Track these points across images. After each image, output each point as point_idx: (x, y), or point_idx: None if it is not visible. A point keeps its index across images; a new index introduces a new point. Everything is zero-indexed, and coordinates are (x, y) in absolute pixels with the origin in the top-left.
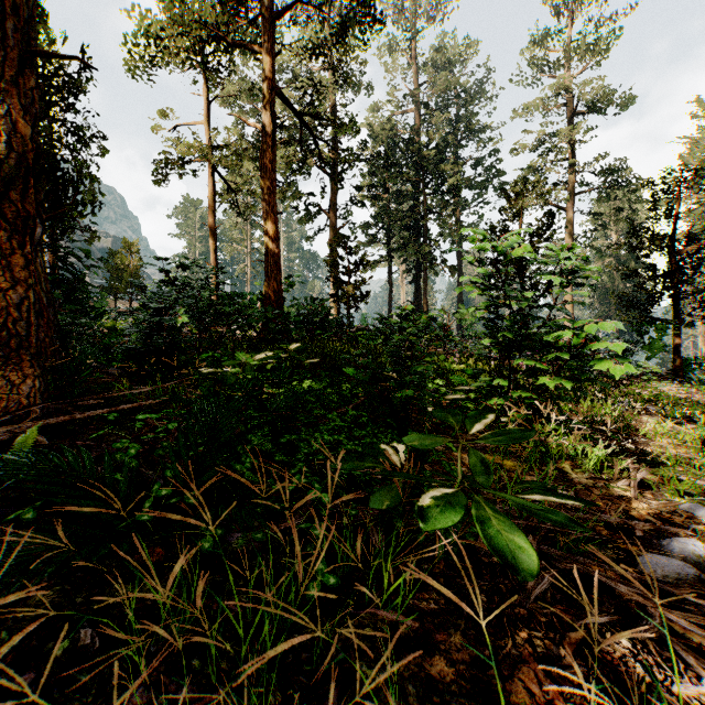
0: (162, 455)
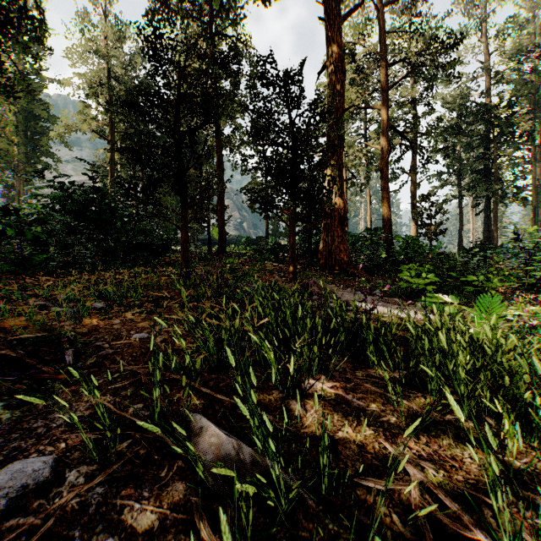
0: (421, 284)
